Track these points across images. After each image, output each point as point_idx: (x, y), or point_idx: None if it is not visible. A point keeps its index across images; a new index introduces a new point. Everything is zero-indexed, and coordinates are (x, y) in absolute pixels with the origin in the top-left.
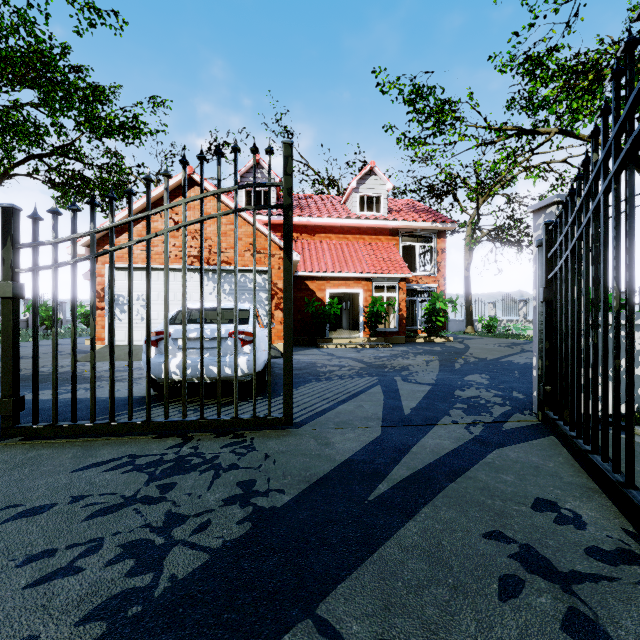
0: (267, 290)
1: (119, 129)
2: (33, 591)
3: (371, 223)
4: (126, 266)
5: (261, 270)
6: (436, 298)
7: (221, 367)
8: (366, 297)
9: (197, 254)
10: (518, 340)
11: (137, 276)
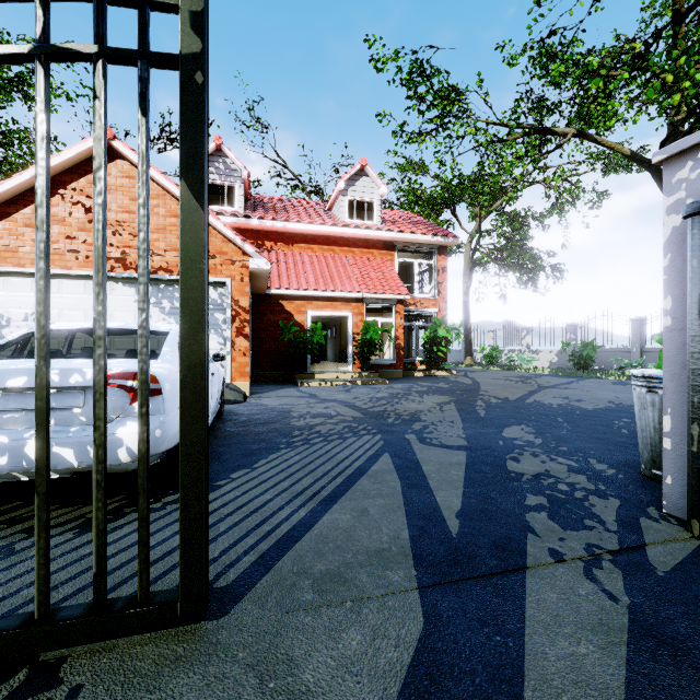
0: (225, 309)
1: (17, 85)
2: None
3: (362, 233)
4: (4, 269)
5: (217, 282)
6: (438, 324)
7: (81, 448)
8: (357, 322)
9: (121, 256)
10: (525, 373)
11: (24, 285)
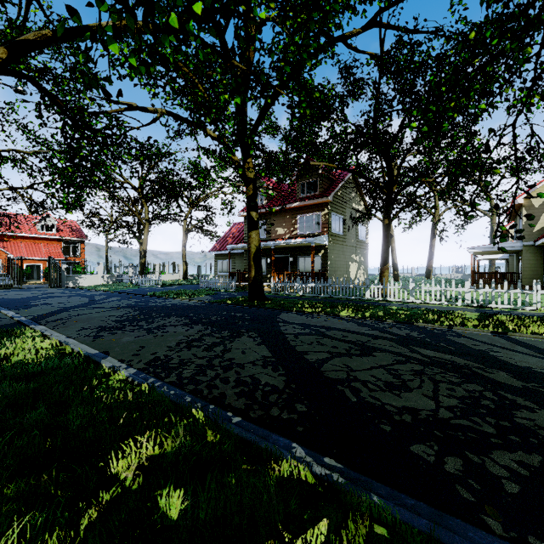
0: None
1: None
2: (8, 290)
3: (48, 237)
4: None
5: None
6: (77, 267)
7: (6, 283)
8: (44, 266)
9: None
10: None
11: None
